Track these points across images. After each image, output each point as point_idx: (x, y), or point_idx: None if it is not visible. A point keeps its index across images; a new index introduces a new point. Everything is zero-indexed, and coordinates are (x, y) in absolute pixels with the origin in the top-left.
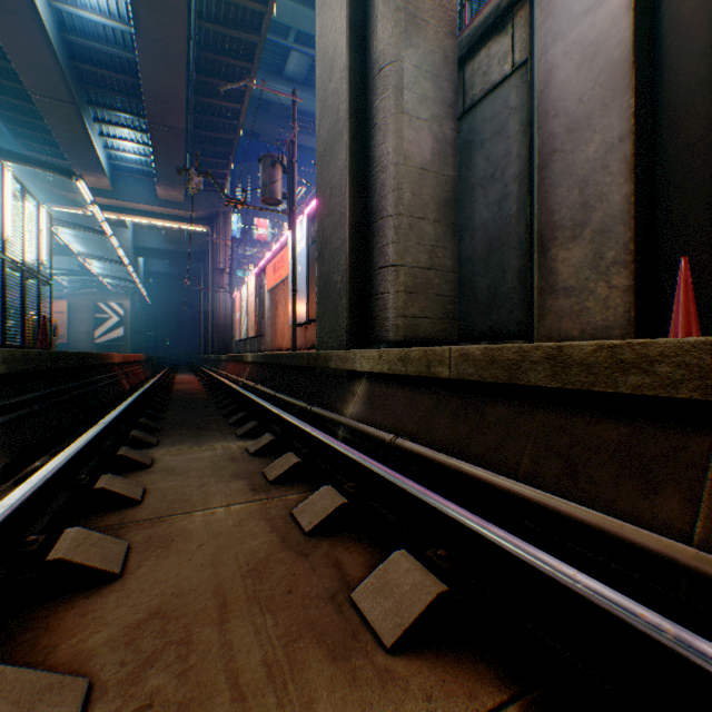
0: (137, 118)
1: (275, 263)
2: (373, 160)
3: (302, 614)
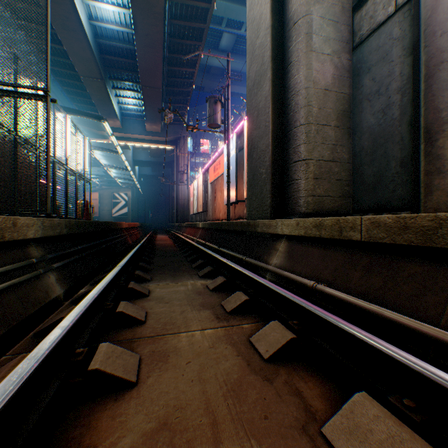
0: (135, 84)
1: (214, 165)
2: (288, 87)
3: (281, 444)
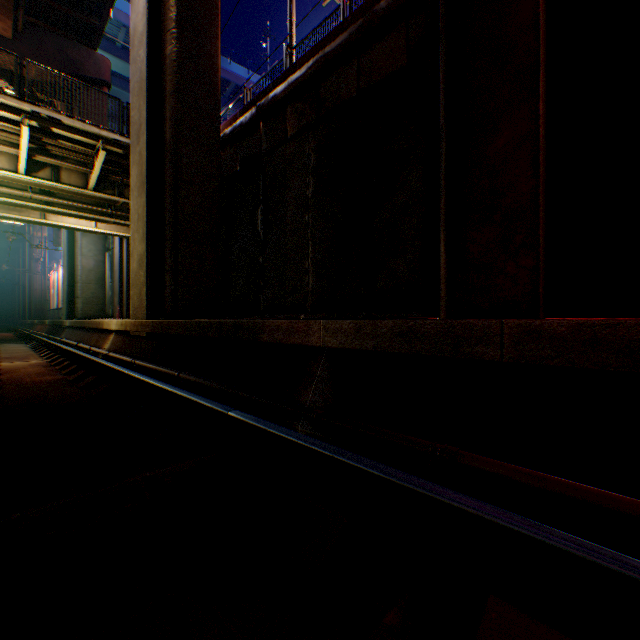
0: None
1: None
2: (76, 265)
3: (24, 347)
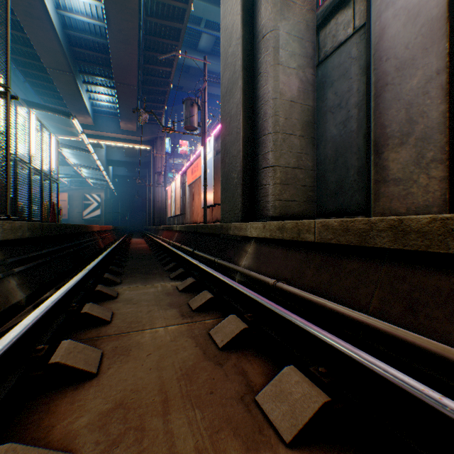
0: (108, 80)
1: (192, 167)
2: (258, 97)
3: (221, 411)
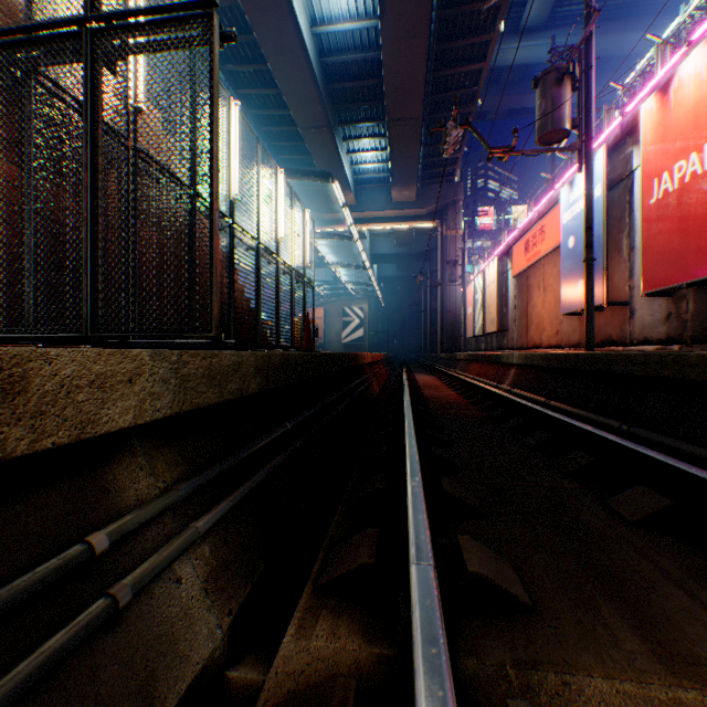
0: (376, 123)
1: (525, 239)
2: None
3: None
